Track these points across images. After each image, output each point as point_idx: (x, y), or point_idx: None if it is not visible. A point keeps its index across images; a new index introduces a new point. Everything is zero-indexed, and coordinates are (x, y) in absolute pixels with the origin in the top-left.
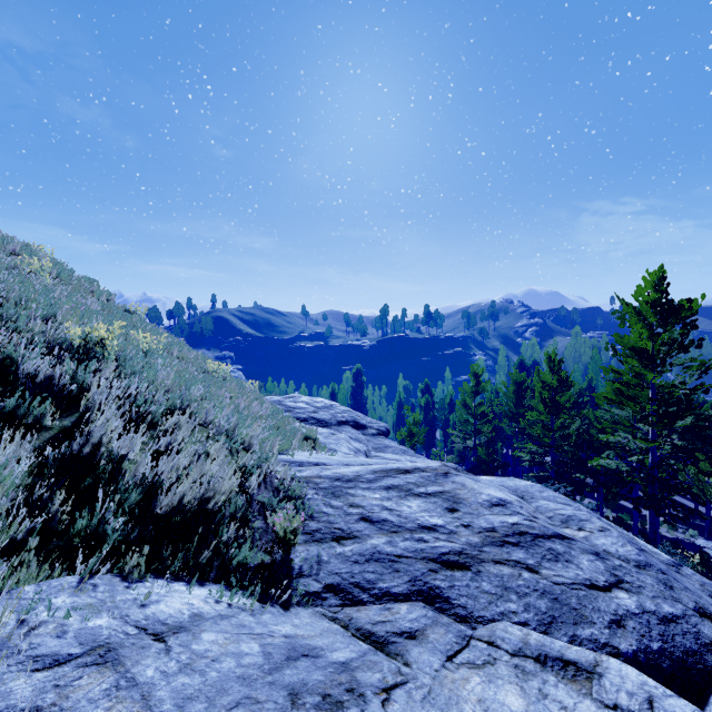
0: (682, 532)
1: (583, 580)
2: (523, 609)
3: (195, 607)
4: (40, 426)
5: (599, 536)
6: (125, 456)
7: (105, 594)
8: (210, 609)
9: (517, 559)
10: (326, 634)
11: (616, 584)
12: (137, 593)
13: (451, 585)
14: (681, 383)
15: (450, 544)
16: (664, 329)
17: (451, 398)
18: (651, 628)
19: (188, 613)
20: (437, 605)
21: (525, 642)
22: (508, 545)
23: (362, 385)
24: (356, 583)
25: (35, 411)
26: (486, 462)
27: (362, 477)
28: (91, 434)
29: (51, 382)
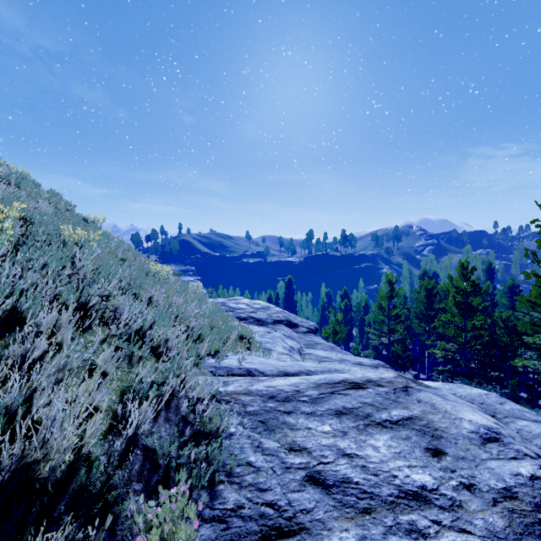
0: None
1: None
2: None
3: None
4: None
5: None
6: None
7: None
8: None
9: None
10: None
11: None
12: None
13: None
14: None
15: (464, 539)
16: None
17: (365, 302)
18: None
19: None
20: None
21: None
22: None
23: (292, 292)
24: None
25: None
26: (402, 357)
27: (302, 394)
28: None
29: None
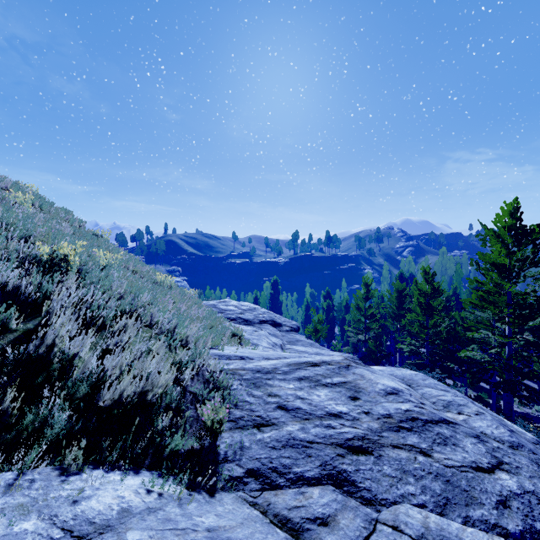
0: (529, 408)
1: (470, 462)
2: (420, 491)
3: (125, 501)
4: (6, 329)
5: (475, 419)
6: (75, 355)
7: (38, 492)
8: (140, 501)
9: (412, 443)
10: (246, 523)
11: (498, 466)
12: (71, 488)
13: (356, 469)
14: (533, 291)
15: (354, 430)
16: (518, 249)
17: (346, 302)
18: (532, 507)
19: (117, 509)
20: (345, 489)
21: (426, 527)
22: (403, 430)
23: (278, 292)
24: (274, 468)
25: (1, 316)
26: (375, 352)
27: (278, 370)
28: (45, 336)
29: (19, 291)
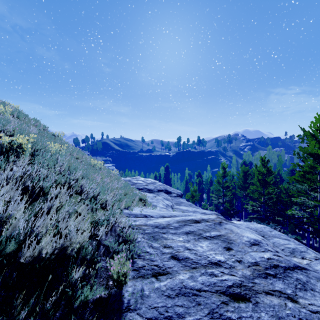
0: None
1: None
2: None
3: None
4: None
5: (316, 263)
6: (9, 217)
7: None
8: None
9: (279, 289)
10: None
11: None
12: None
13: (239, 317)
14: None
15: (232, 277)
16: None
17: (210, 179)
18: None
19: None
20: None
21: None
22: (270, 277)
23: (169, 173)
24: (169, 317)
25: None
26: (229, 210)
27: (171, 225)
28: None
29: None
